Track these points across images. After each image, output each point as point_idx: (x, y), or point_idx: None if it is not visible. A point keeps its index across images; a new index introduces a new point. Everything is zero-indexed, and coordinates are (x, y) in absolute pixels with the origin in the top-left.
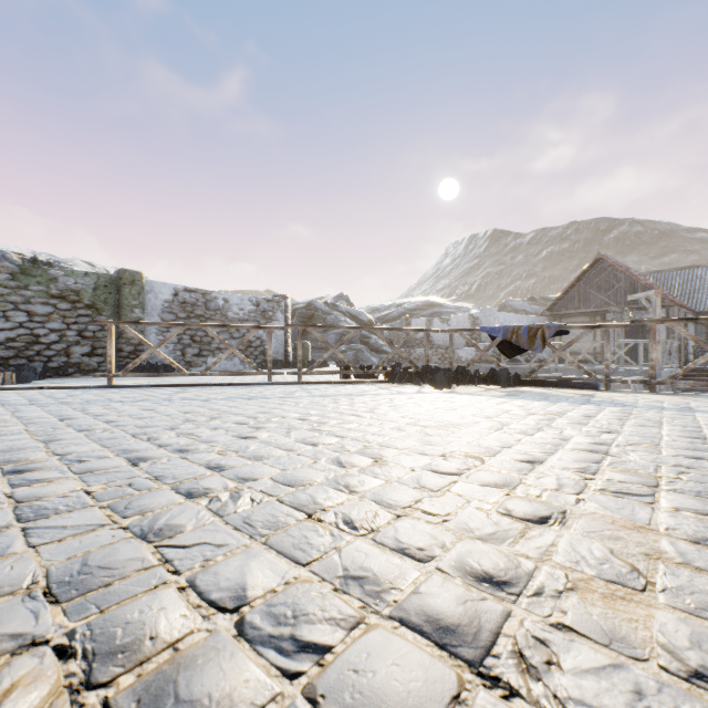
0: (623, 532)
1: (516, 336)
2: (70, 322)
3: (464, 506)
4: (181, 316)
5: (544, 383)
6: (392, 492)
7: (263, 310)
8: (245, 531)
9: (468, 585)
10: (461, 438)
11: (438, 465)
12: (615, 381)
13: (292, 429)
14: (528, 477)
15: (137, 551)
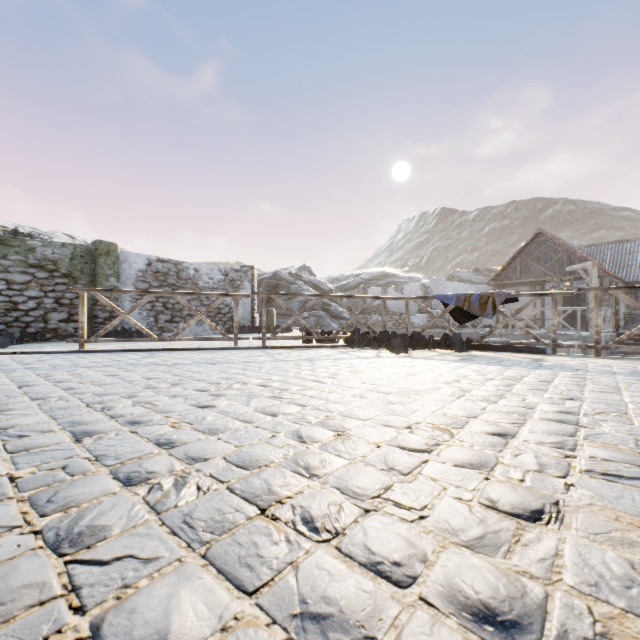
0: (635, 534)
1: (467, 304)
2: (47, 290)
3: (440, 495)
4: (154, 285)
5: (495, 347)
6: (357, 476)
7: (232, 279)
8: (182, 536)
9: (466, 630)
10: (425, 407)
11: (405, 439)
12: (562, 345)
13: (253, 397)
14: (504, 454)
15: (40, 571)
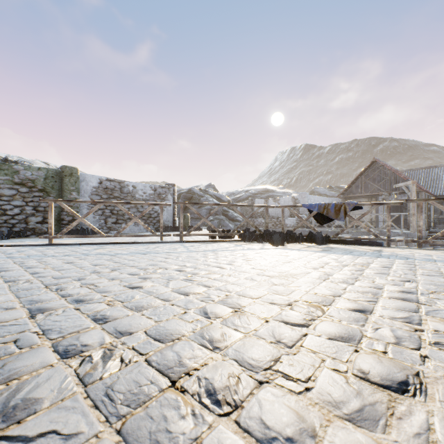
0: None
1: (326, 210)
2: (28, 201)
3: (320, 366)
4: (104, 197)
5: (346, 241)
6: (251, 349)
7: (159, 193)
8: (102, 409)
9: None
10: (300, 287)
11: (287, 315)
12: (394, 240)
13: (171, 280)
14: (366, 328)
15: None
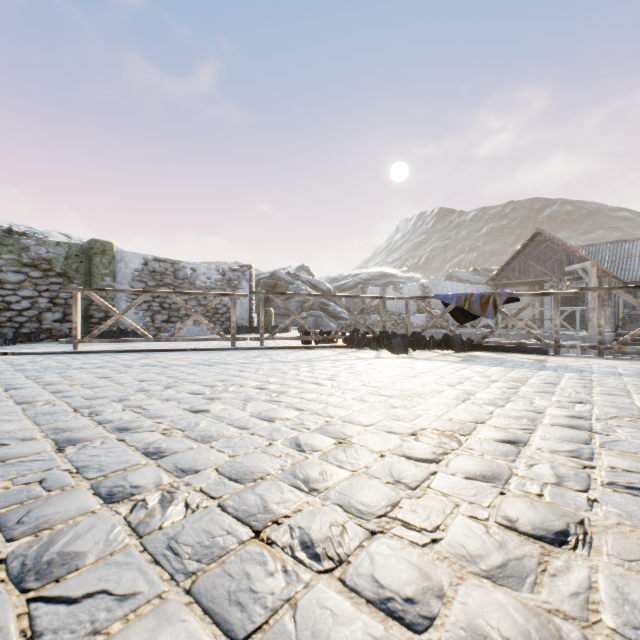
0: None
1: (468, 303)
2: (41, 289)
3: (453, 513)
4: (151, 285)
5: (496, 348)
6: (361, 491)
7: (229, 279)
8: (165, 565)
9: None
10: (429, 411)
11: (410, 447)
12: (564, 346)
13: (249, 400)
14: (517, 465)
15: None
